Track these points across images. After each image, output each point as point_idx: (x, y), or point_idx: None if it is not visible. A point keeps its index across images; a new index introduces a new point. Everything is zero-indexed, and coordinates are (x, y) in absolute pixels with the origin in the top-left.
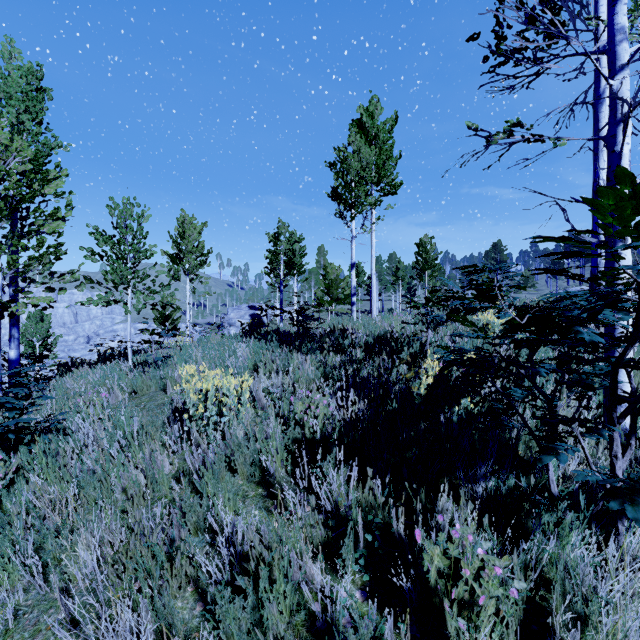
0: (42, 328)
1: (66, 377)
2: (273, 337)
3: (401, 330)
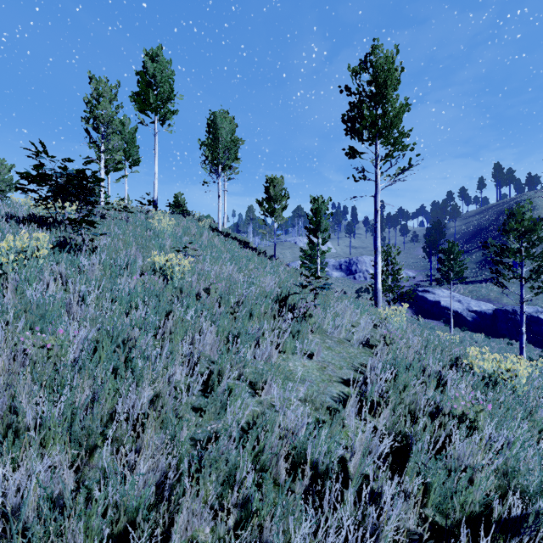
0: None
1: None
2: None
3: None
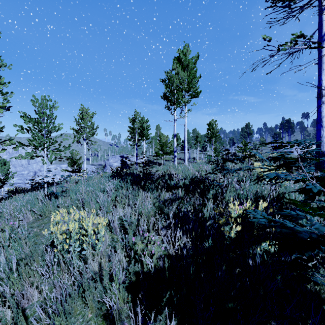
0: (5, 169)
1: (8, 200)
2: (128, 179)
3: (205, 176)
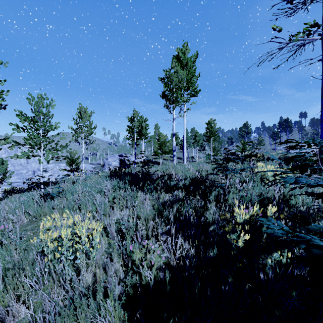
0: (2, 168)
1: (3, 201)
2: (126, 180)
3: (206, 176)
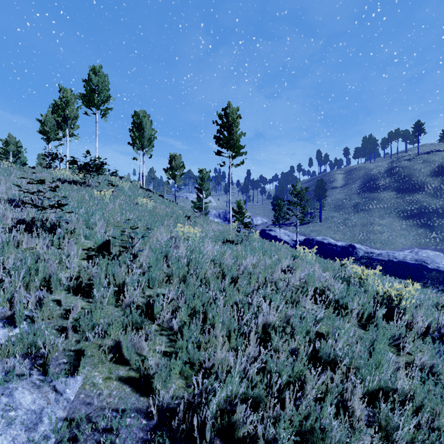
0: None
1: None
2: None
3: None
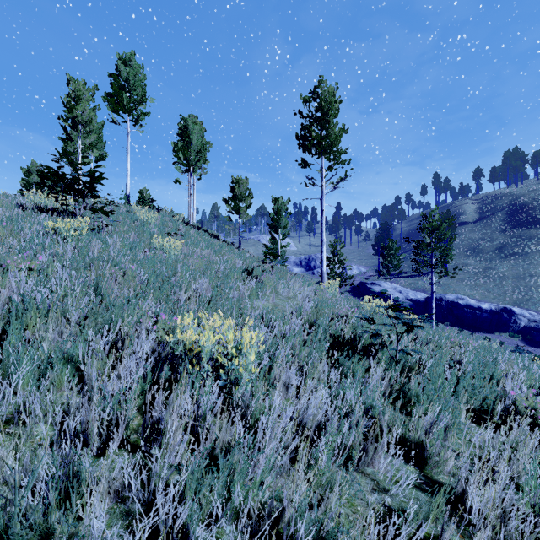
0: None
1: None
2: None
3: None
